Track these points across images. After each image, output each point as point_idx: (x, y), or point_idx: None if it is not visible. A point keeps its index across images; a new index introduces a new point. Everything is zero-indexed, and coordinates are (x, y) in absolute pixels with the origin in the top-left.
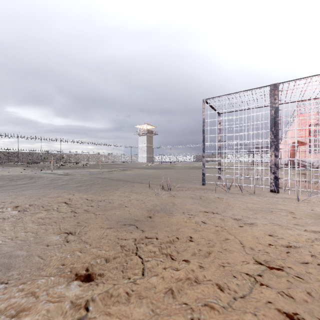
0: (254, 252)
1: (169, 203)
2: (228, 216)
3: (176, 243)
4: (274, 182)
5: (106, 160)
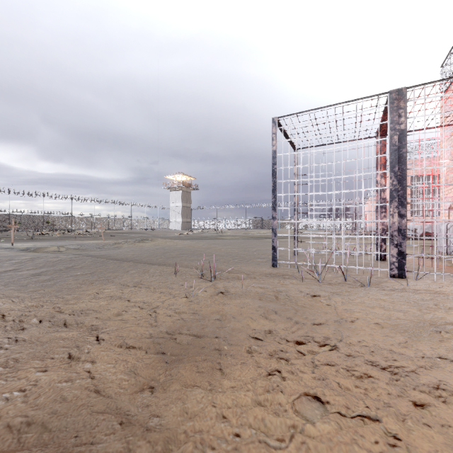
0: None
1: (214, 314)
2: (359, 356)
3: None
4: (398, 261)
5: (120, 226)
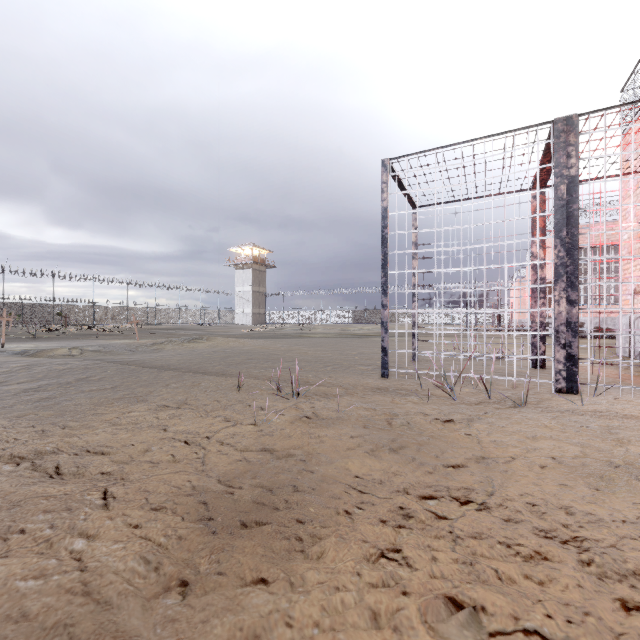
0: None
1: (294, 451)
2: (523, 520)
3: None
4: (566, 369)
5: (164, 320)
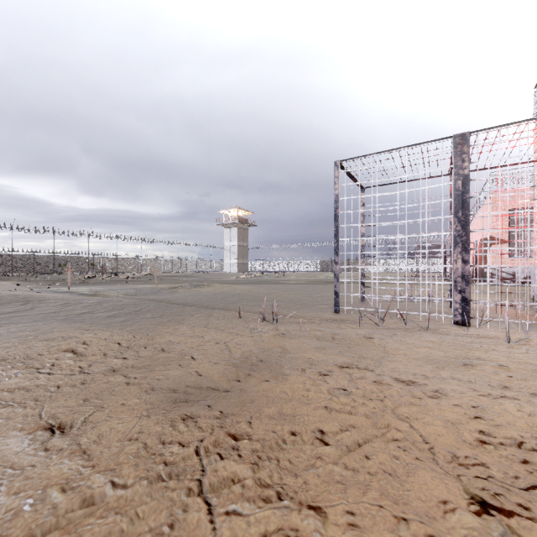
0: (458, 465)
1: (276, 348)
2: (388, 375)
3: (291, 448)
4: (461, 307)
5: (169, 268)
